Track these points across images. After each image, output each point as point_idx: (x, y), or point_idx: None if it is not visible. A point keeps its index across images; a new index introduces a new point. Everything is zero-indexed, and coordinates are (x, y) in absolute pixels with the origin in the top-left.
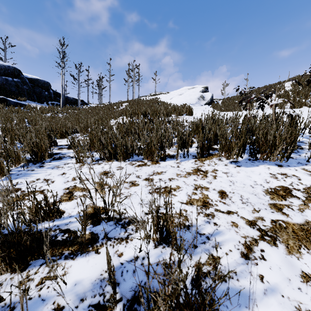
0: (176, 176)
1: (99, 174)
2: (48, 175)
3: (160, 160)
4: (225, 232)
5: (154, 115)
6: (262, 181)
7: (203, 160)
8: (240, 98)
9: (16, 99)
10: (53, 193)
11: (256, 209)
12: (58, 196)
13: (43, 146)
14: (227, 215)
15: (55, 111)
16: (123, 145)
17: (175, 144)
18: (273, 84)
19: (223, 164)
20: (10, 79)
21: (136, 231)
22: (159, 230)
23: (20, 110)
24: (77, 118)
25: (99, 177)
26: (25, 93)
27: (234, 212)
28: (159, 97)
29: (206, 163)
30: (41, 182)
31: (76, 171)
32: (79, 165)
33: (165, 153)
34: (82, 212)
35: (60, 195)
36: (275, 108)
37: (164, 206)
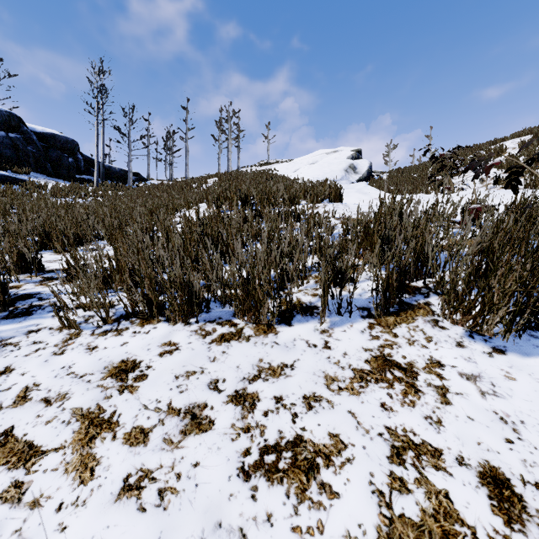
0: (326, 387)
1: (106, 373)
2: None
3: (277, 321)
4: None
5: (264, 201)
6: None
7: (391, 322)
8: (422, 170)
9: (10, 171)
10: None
11: None
12: None
13: None
14: None
15: (82, 192)
16: (180, 282)
17: (312, 271)
18: (483, 144)
19: (451, 340)
20: (2, 134)
21: None
22: None
23: (10, 191)
24: (111, 207)
25: (100, 389)
26: (30, 159)
27: None
28: (275, 168)
29: (400, 333)
30: None
31: None
32: (66, 336)
33: (291, 304)
34: None
35: None
36: None
37: None
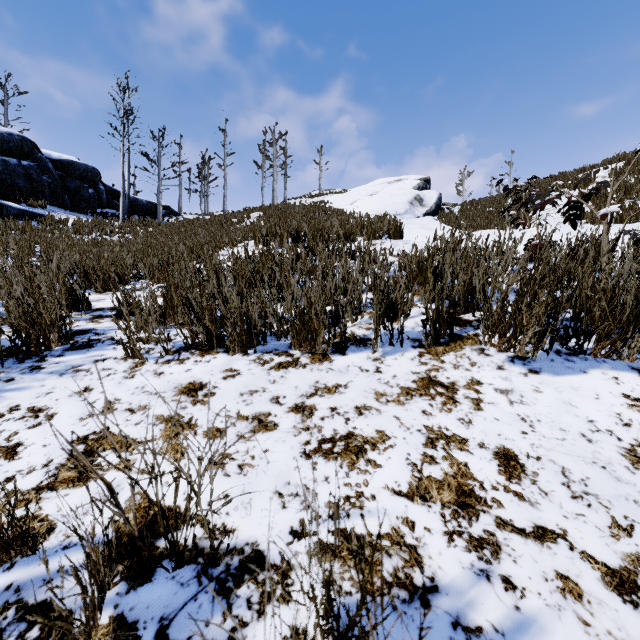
0: (375, 400)
1: (177, 391)
2: (45, 394)
3: (331, 351)
4: (546, 623)
5: (317, 238)
6: (609, 419)
7: (440, 351)
8: (499, 202)
9: (24, 204)
10: (40, 457)
11: (621, 521)
12: (51, 466)
13: (46, 317)
14: (537, 543)
15: (107, 228)
16: (240, 313)
17: (367, 307)
18: (569, 173)
19: (493, 365)
20: (13, 161)
21: (260, 611)
22: (335, 636)
23: (29, 227)
24: (147, 244)
25: (176, 402)
26: (46, 190)
27: (558, 532)
28: (328, 200)
29: (448, 360)
30: (17, 420)
31: (55, 434)
32: (132, 364)
33: (345, 334)
34: (74, 575)
35: (56, 462)
36: (609, 223)
37: (345, 504)
